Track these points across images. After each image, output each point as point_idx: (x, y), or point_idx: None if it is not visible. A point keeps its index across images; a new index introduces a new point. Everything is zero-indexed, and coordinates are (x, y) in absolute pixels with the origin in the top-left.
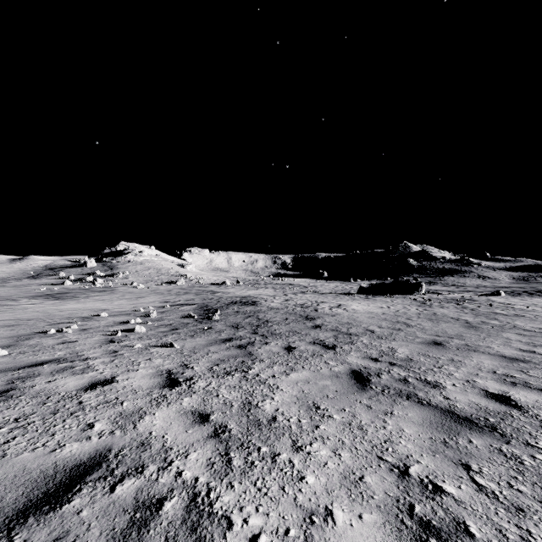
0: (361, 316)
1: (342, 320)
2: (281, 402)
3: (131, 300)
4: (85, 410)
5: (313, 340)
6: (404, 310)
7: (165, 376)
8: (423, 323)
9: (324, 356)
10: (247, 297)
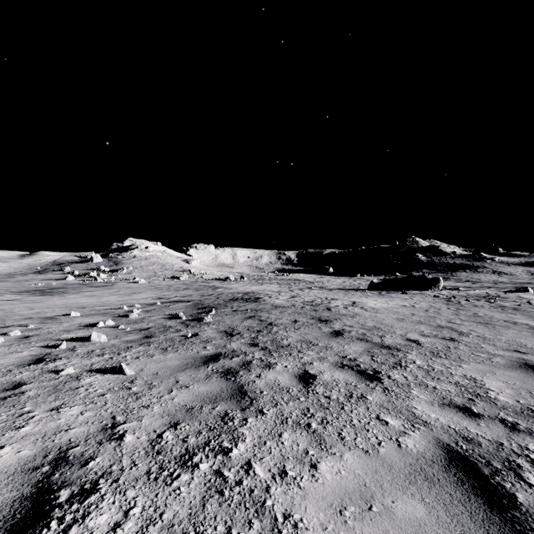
0: (387, 317)
1: (366, 323)
2: None
3: (123, 296)
4: None
5: (339, 358)
6: (434, 309)
7: (38, 476)
8: (477, 329)
9: (370, 398)
10: (250, 293)
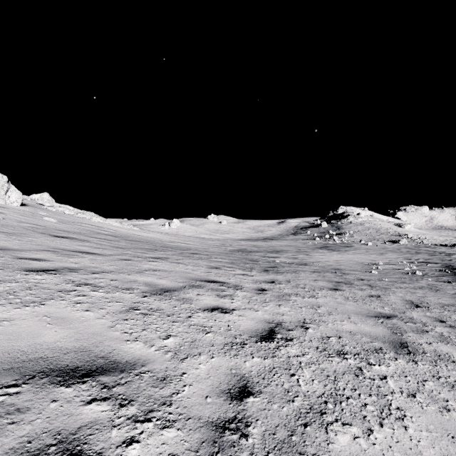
0: None
1: None
2: None
3: (378, 255)
4: (440, 290)
5: None
6: None
7: None
8: None
9: None
10: None
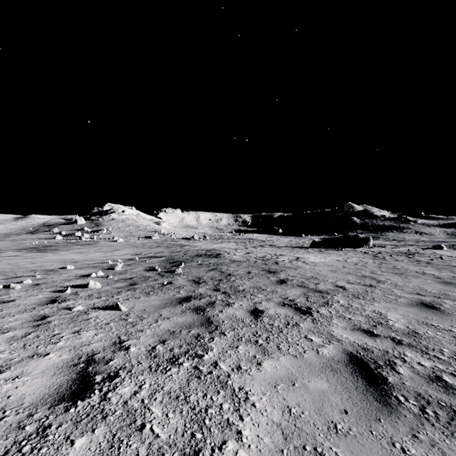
0: (323, 269)
1: (306, 274)
2: (256, 451)
3: (106, 252)
4: None
5: (282, 299)
6: (362, 263)
7: (79, 369)
8: (392, 278)
9: (301, 325)
10: (212, 250)
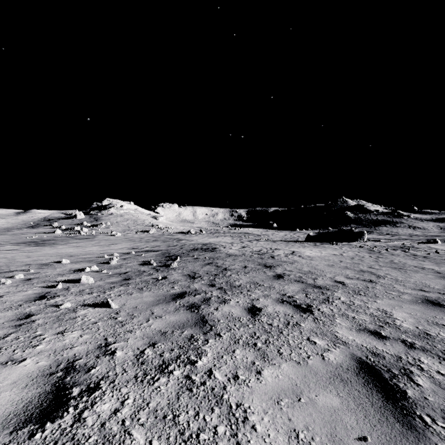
0: (319, 264)
1: (303, 268)
2: None
3: (103, 246)
4: None
5: (280, 295)
6: (358, 257)
7: (55, 379)
8: (392, 273)
9: (303, 325)
10: (208, 244)
